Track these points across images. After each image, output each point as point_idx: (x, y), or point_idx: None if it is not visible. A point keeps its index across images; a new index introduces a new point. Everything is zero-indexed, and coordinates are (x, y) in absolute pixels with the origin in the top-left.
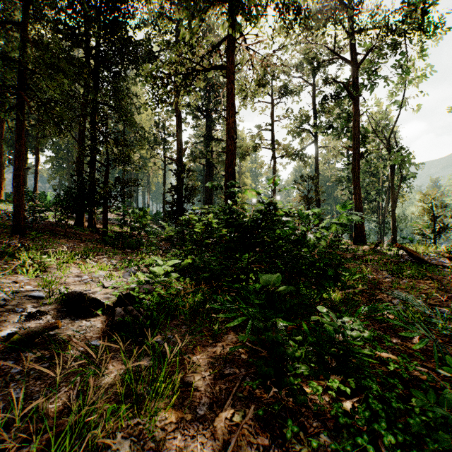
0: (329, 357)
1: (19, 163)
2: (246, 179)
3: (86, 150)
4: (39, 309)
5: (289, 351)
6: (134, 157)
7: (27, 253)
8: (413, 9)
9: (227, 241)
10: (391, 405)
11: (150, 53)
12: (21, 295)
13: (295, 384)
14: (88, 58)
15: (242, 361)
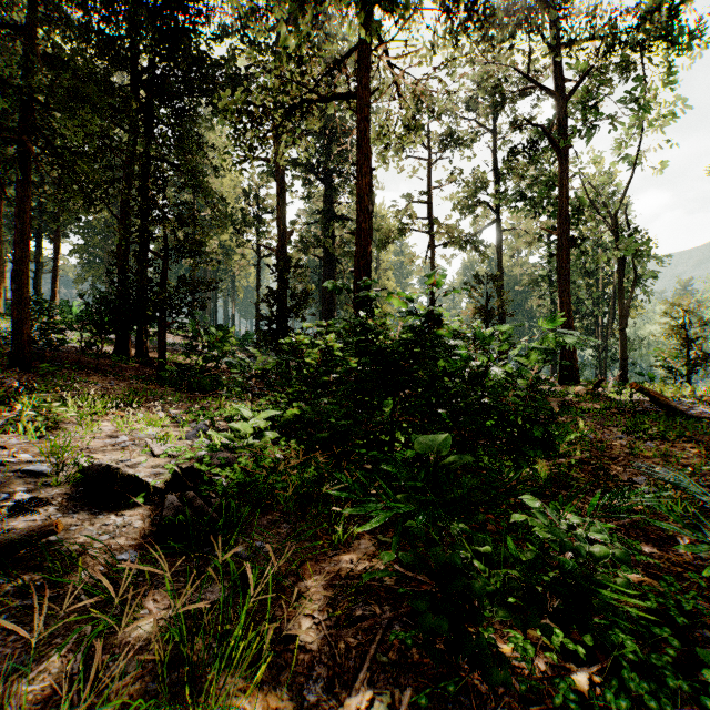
0: (548, 592)
1: (21, 252)
2: (387, 281)
3: (131, 232)
4: (36, 496)
5: (477, 584)
6: (210, 246)
7: (29, 398)
8: (655, 8)
9: (359, 378)
10: (661, 679)
11: (235, 78)
12: (10, 470)
13: (488, 647)
14: (136, 87)
15: (386, 591)
